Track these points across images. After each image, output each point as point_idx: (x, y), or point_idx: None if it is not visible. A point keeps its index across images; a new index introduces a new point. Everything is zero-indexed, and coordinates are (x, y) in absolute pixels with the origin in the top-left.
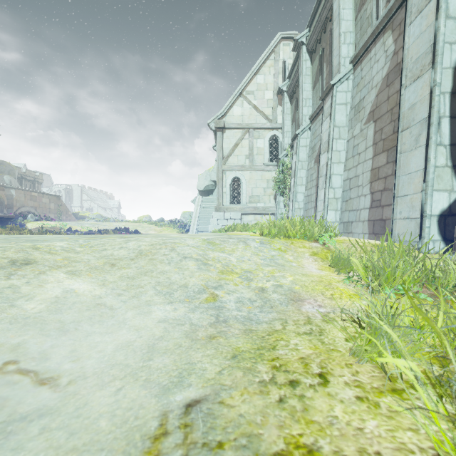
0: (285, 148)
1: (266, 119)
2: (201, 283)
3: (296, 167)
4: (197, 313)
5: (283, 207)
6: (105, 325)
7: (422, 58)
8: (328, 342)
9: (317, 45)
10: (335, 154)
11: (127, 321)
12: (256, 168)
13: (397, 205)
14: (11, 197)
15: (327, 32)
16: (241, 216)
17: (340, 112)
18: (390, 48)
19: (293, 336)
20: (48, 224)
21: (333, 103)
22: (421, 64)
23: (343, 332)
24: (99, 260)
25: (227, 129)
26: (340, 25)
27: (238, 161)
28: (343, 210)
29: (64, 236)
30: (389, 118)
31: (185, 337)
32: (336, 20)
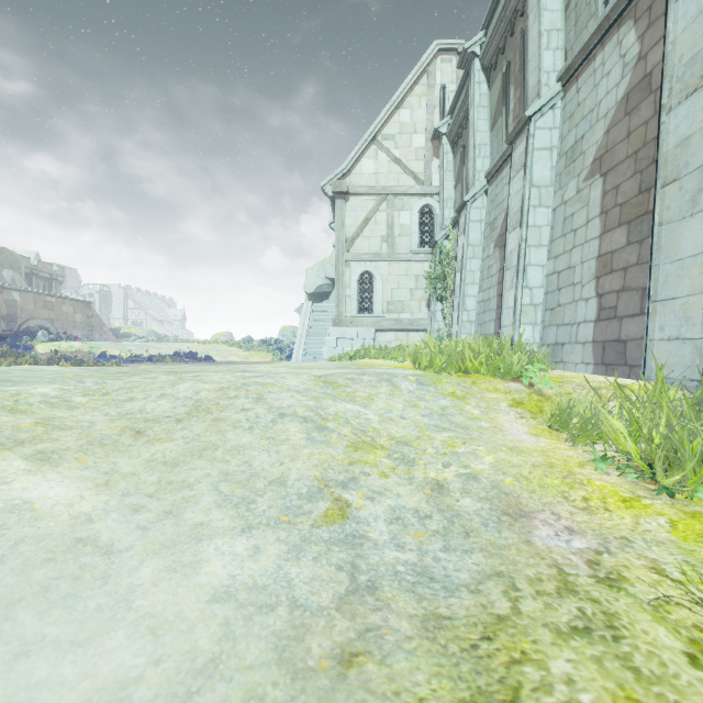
0: (444, 225)
1: (415, 179)
2: (315, 475)
3: (465, 254)
4: (307, 562)
5: (442, 320)
6: (78, 614)
7: (702, 56)
8: (651, 670)
9: (498, 58)
10: (532, 232)
11: (137, 597)
12: (398, 257)
13: (656, 316)
14: (12, 303)
15: (516, 34)
16: (375, 333)
17: (542, 163)
18: (632, 49)
19: (549, 644)
20: (70, 347)
21: (530, 148)
22: (701, 66)
23: (667, 626)
24: (113, 422)
25: (352, 195)
26: (540, 18)
27: (369, 246)
28: (547, 324)
29: (73, 369)
30: (631, 168)
31: (276, 662)
32: (534, 11)
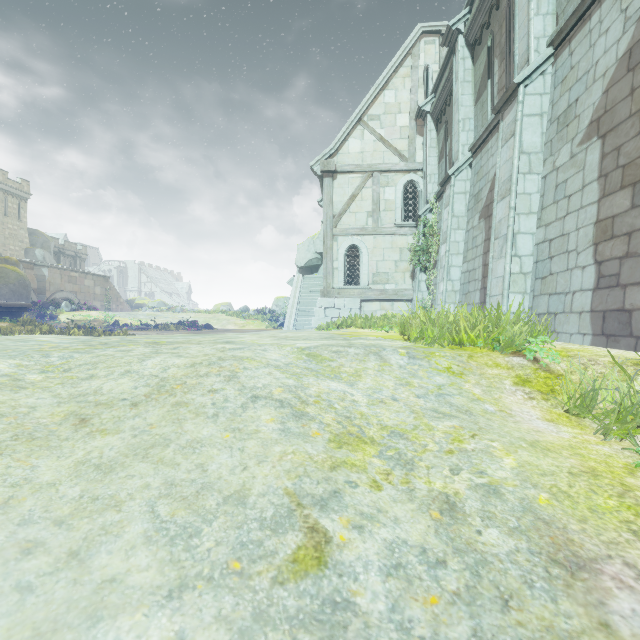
0: (428, 200)
1: (399, 156)
2: (285, 487)
3: (449, 226)
4: None
5: (426, 290)
6: None
7: None
8: None
9: (483, 32)
10: (521, 201)
11: None
12: (383, 231)
13: None
14: (42, 278)
15: (502, 7)
16: (361, 303)
17: (531, 130)
18: (635, 1)
19: None
20: (88, 316)
21: (519, 115)
22: None
23: None
24: (59, 407)
25: (340, 173)
26: None
27: (356, 221)
28: (537, 293)
29: (63, 339)
30: (635, 127)
31: None
32: None
